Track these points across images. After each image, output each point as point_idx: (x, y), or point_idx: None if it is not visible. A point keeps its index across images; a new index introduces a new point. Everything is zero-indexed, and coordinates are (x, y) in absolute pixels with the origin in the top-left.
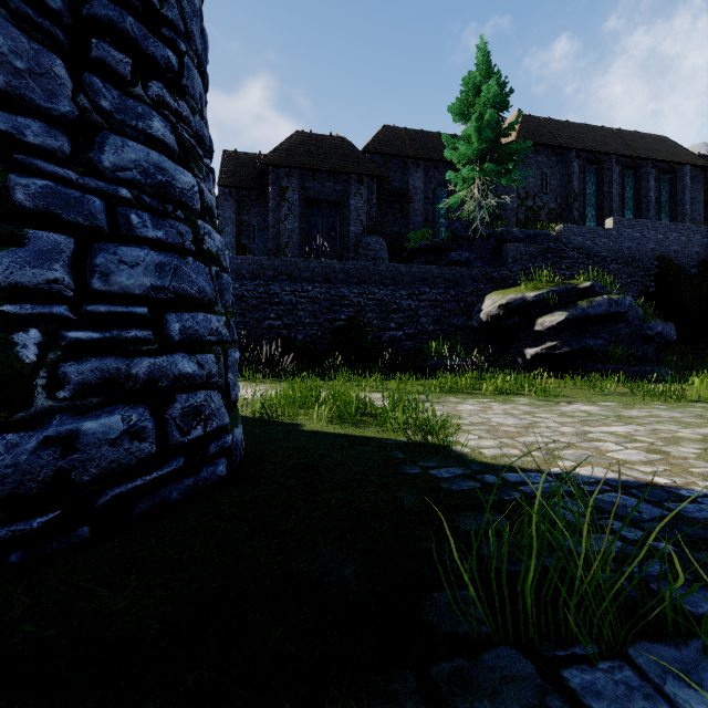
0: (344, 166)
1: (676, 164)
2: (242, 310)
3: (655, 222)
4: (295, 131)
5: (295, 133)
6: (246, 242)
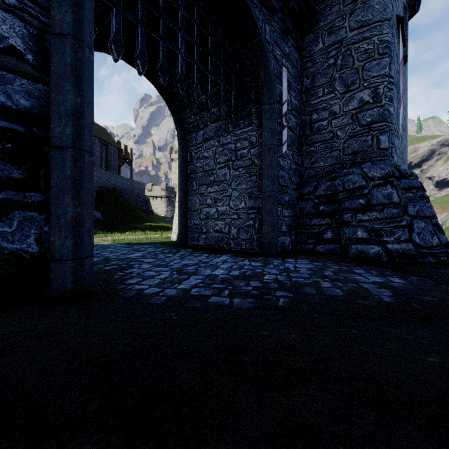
0: None
1: (108, 143)
2: None
3: (97, 169)
4: None
5: None
6: None
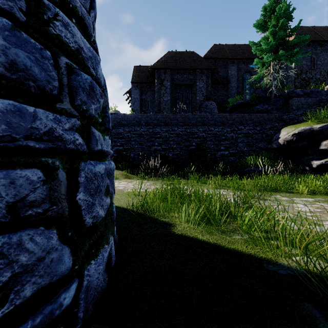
0: (193, 65)
1: None
2: (141, 141)
3: None
4: (168, 51)
5: (168, 52)
6: (144, 109)
